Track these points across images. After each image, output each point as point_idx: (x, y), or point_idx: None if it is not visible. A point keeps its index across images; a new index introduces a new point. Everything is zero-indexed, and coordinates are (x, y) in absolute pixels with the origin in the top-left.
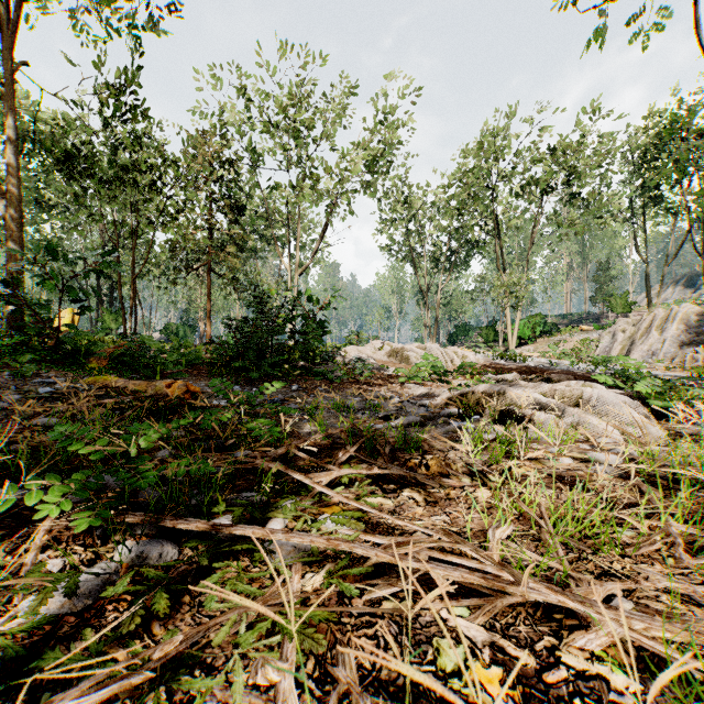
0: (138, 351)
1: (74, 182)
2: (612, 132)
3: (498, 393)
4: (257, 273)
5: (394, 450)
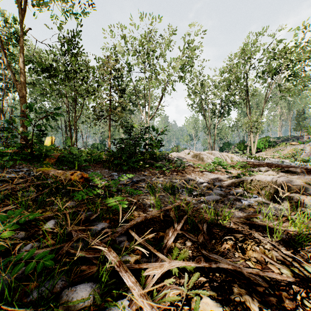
0: (69, 155)
1: (50, 79)
2: (309, 41)
3: (271, 181)
4: (131, 119)
5: (208, 225)
